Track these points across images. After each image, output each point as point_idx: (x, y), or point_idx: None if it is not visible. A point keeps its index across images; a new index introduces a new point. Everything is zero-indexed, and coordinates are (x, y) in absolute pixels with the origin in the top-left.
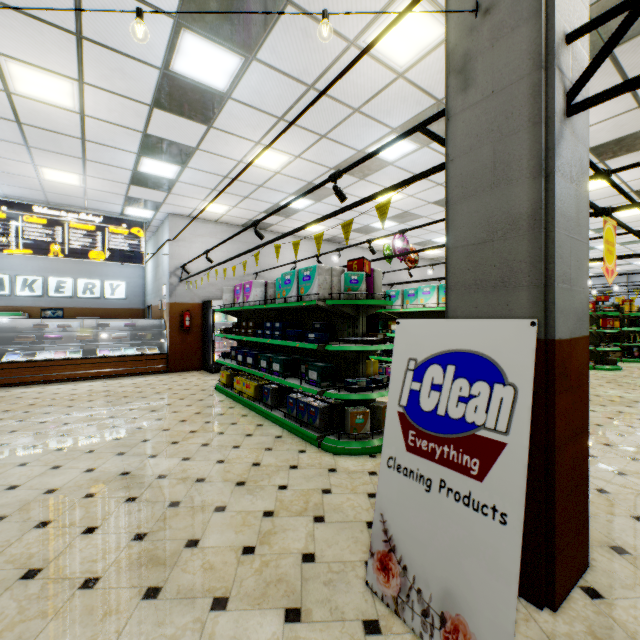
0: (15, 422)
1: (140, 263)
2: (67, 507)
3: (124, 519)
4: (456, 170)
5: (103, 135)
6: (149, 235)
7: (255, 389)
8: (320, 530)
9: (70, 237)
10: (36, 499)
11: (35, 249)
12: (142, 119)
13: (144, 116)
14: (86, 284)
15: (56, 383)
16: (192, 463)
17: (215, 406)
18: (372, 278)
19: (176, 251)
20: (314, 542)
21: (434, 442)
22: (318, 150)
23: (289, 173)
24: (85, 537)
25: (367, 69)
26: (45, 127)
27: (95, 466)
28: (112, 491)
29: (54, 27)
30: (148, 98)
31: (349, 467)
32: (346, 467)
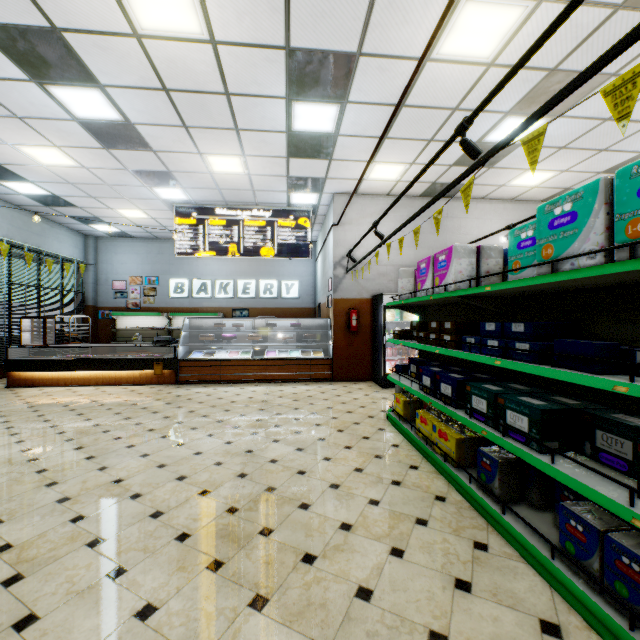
0: (158, 438)
1: (306, 257)
2: None
3: None
4: None
5: (244, 76)
6: (318, 228)
7: (457, 445)
8: None
9: (244, 235)
10: None
11: (217, 250)
12: (279, 16)
13: (280, 6)
14: (266, 285)
15: (228, 384)
16: None
17: (386, 457)
18: None
19: (341, 237)
20: None
21: None
22: None
23: (513, 58)
24: None
25: None
26: (188, 87)
27: (160, 597)
28: None
29: None
30: None
31: None
32: None
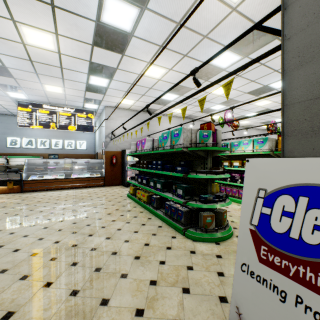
0: (29, 211)
1: (92, 131)
2: (39, 266)
3: (68, 278)
4: (293, 45)
5: (70, 64)
6: (97, 118)
7: (147, 197)
8: (187, 300)
9: (59, 119)
10: (25, 259)
11: (44, 125)
12: (88, 53)
13: (89, 51)
14: (68, 142)
15: (52, 190)
16: (111, 241)
17: (126, 206)
18: (215, 134)
19: (109, 125)
20: (183, 310)
21: (287, 260)
22: (182, 64)
23: (166, 79)
24: (44, 289)
25: (213, 7)
26: (43, 62)
27: (60, 239)
28: (65, 257)
29: (40, 1)
30: (90, 40)
31: (203, 250)
32: (201, 250)
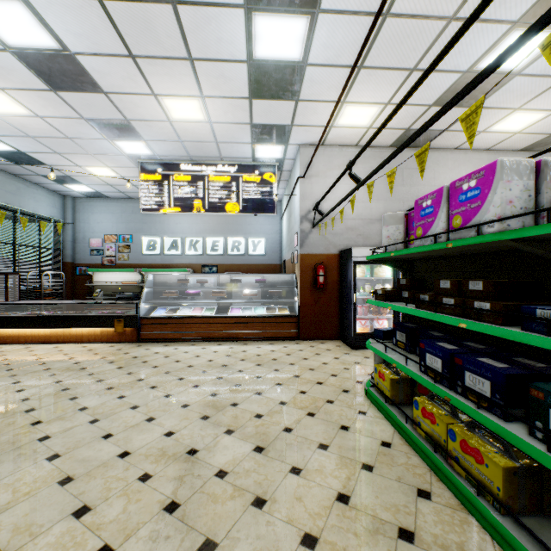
0: (85, 423)
1: (272, 212)
2: None
3: None
4: None
5: None
6: (283, 186)
7: (505, 478)
8: None
9: (209, 191)
10: None
11: (182, 206)
12: None
13: None
14: (233, 242)
15: (191, 342)
16: None
17: (378, 470)
18: None
19: (307, 190)
20: None
21: None
22: None
23: None
24: None
25: None
26: None
27: None
28: None
29: None
30: None
31: None
32: None
